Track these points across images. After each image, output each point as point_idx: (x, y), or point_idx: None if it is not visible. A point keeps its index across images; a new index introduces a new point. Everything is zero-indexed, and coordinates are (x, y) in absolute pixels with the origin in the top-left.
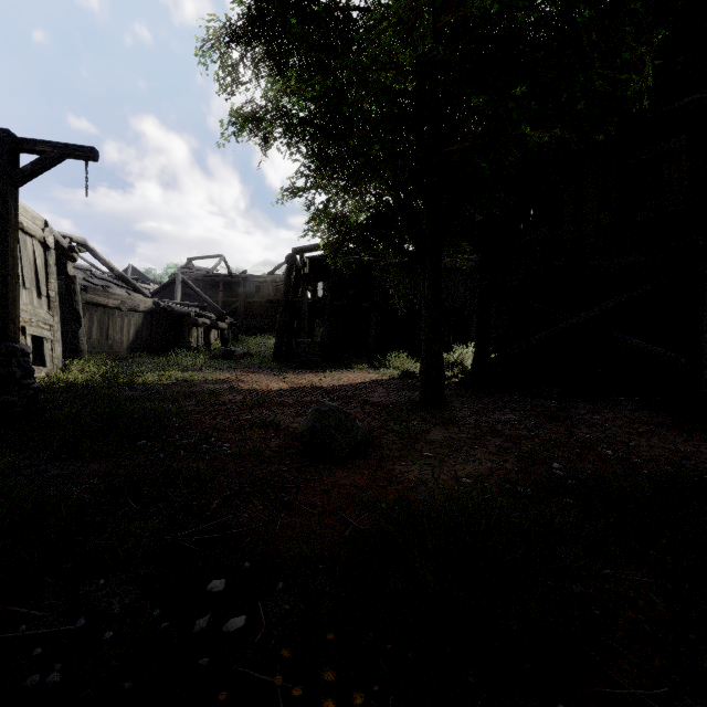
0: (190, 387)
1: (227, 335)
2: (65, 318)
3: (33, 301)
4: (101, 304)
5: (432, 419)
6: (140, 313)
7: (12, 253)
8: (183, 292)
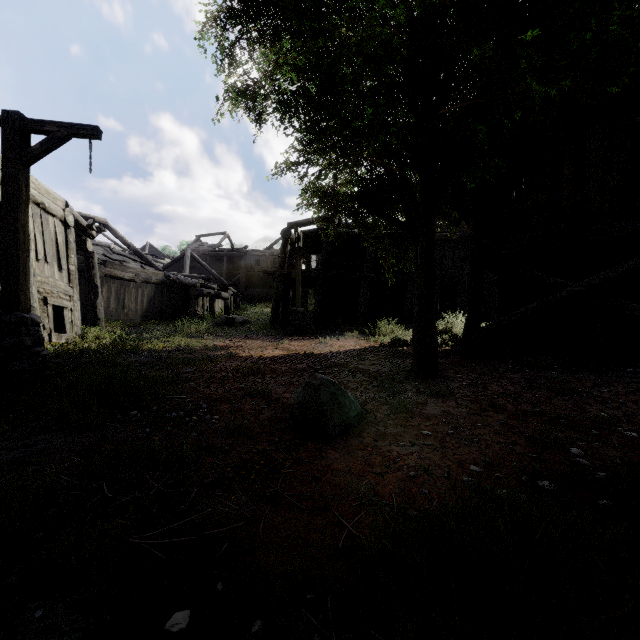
0: (191, 353)
1: (229, 304)
2: (87, 290)
3: (54, 274)
4: (118, 277)
5: (427, 390)
6: (153, 284)
7: (23, 228)
8: (192, 265)
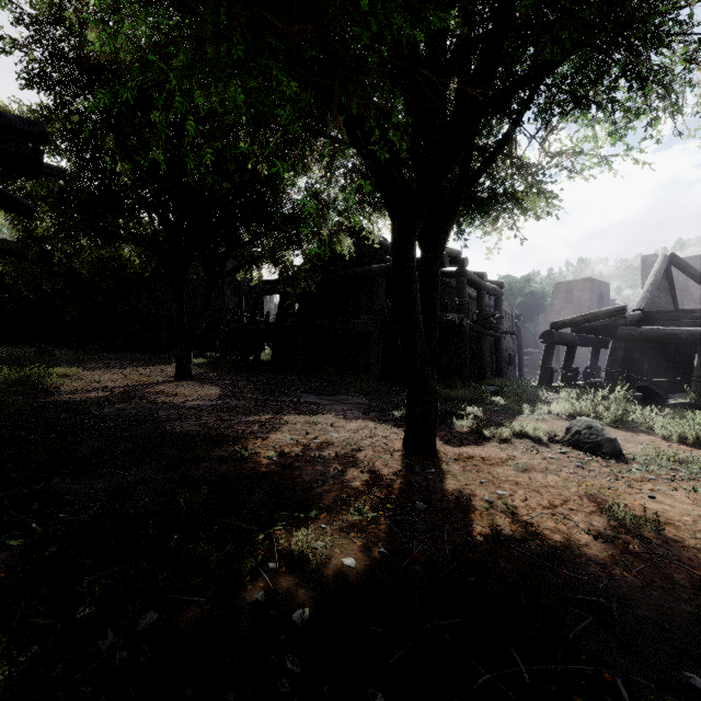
0: None
1: None
2: None
3: None
4: None
5: None
6: None
7: None
8: None
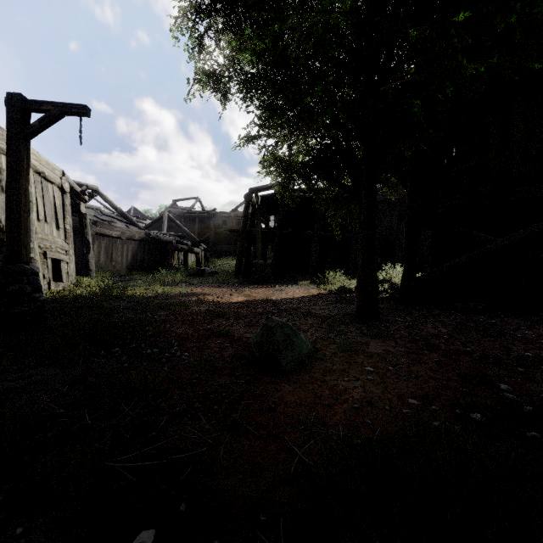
0: (167, 299)
1: (200, 257)
2: (81, 245)
3: (53, 232)
4: (106, 234)
5: (369, 332)
6: (136, 241)
7: (24, 192)
8: (169, 225)
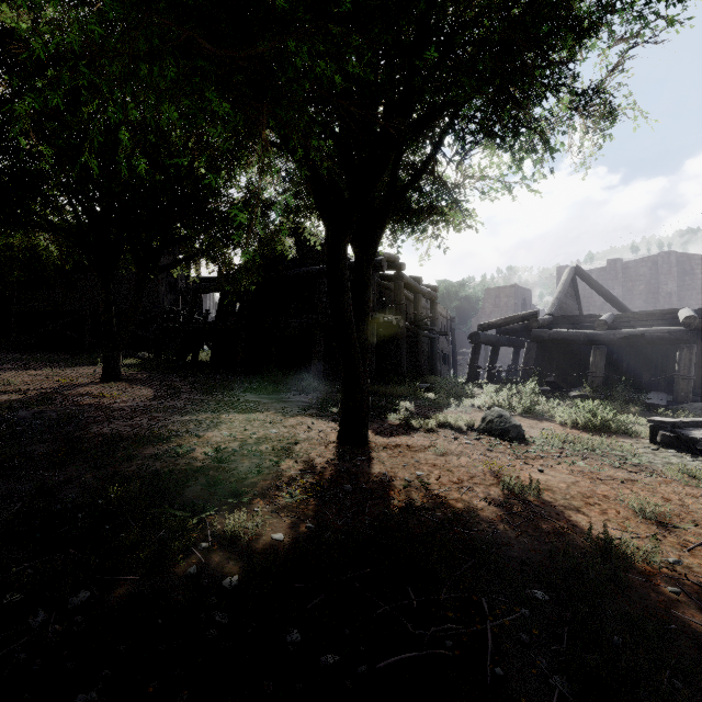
0: None
1: None
2: None
3: None
4: None
5: None
6: None
7: None
8: None
